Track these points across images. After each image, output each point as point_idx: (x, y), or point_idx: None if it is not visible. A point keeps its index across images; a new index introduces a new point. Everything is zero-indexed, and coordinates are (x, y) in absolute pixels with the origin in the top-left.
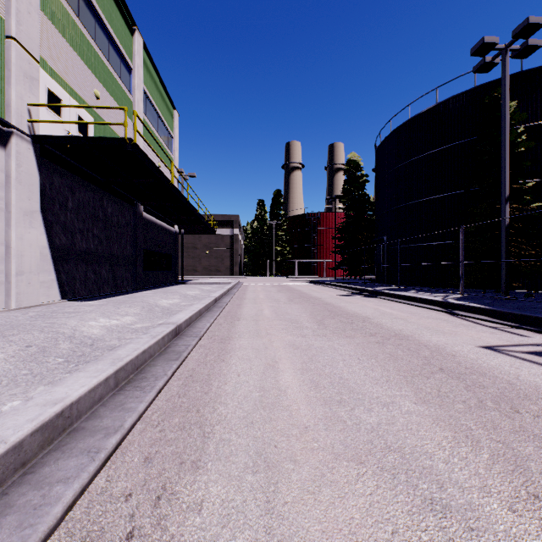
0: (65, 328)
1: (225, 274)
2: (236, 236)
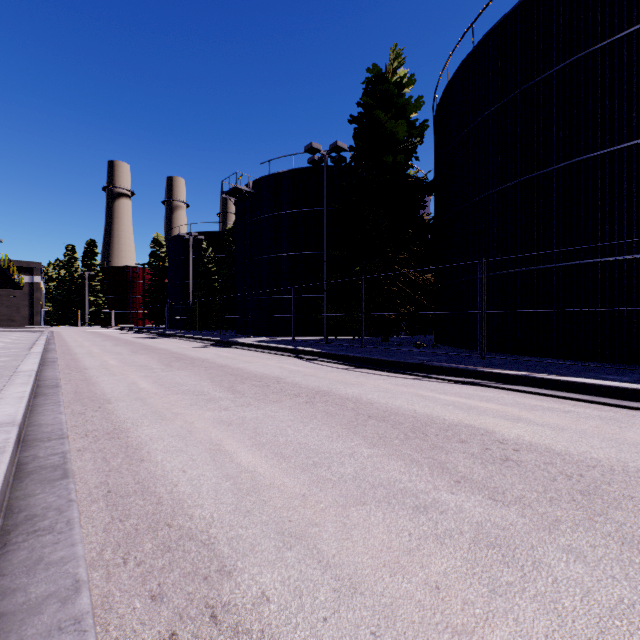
0: None
1: (23, 324)
2: (38, 285)
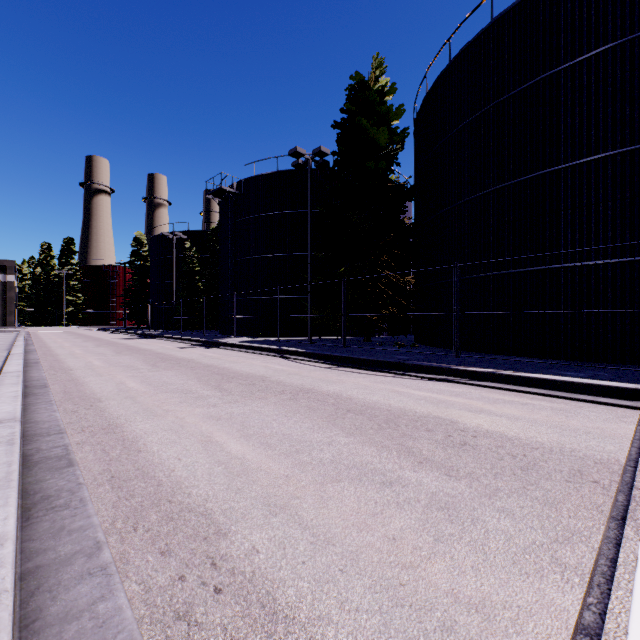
0: None
1: None
2: (12, 283)
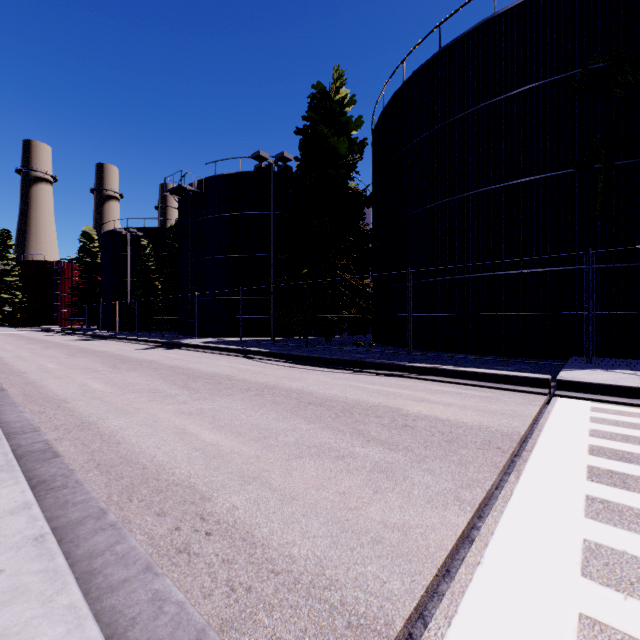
0: None
1: None
2: None
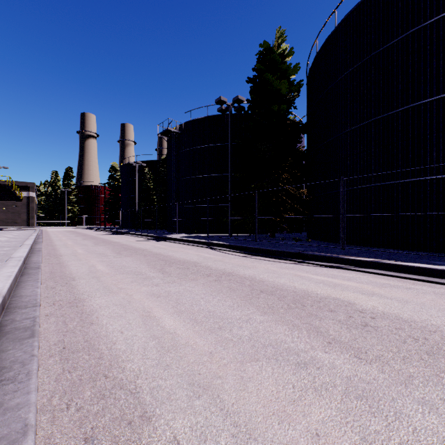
0: (4, 235)
1: (22, 225)
2: (33, 198)
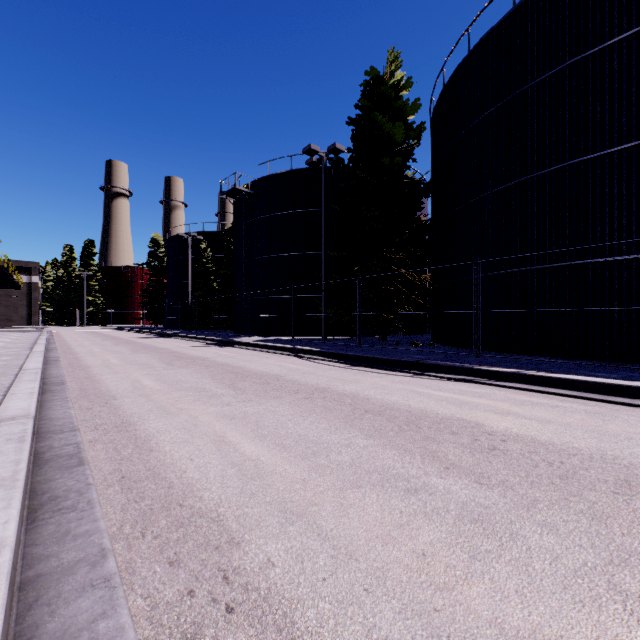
0: None
1: (21, 324)
2: (36, 284)
